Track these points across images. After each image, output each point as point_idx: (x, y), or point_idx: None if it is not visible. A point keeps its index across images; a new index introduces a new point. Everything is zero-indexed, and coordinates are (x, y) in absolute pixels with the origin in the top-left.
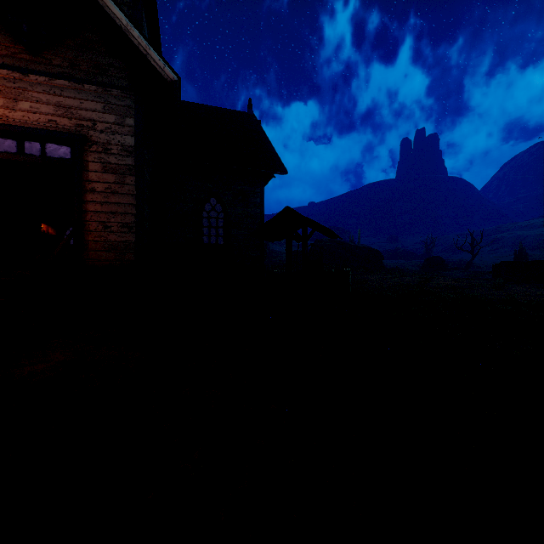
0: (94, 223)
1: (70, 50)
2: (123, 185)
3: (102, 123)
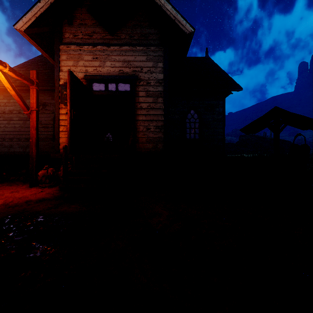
0: (141, 127)
1: (129, 29)
2: (156, 103)
3: (145, 68)
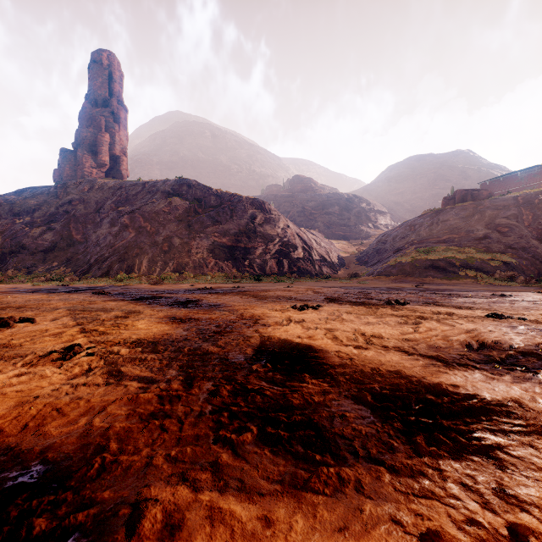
0: None
1: None
2: None
3: None
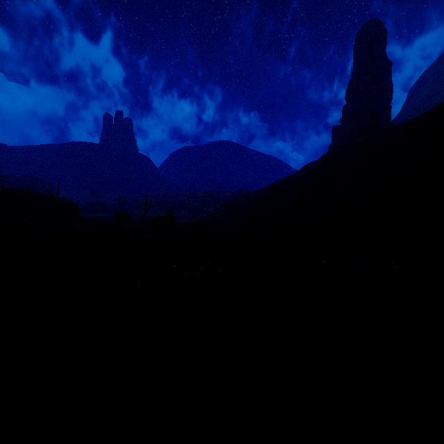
0: None
1: None
2: None
3: None
